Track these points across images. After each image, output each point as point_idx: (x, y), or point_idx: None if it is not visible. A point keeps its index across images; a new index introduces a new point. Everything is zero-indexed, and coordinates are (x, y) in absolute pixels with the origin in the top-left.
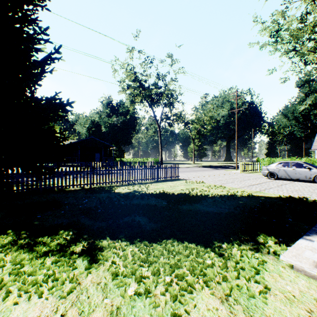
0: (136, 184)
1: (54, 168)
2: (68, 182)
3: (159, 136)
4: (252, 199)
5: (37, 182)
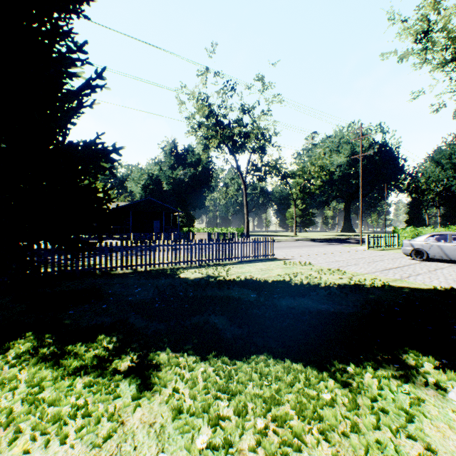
0: (211, 265)
1: (96, 242)
2: (115, 262)
3: (244, 196)
4: (389, 291)
5: (73, 261)
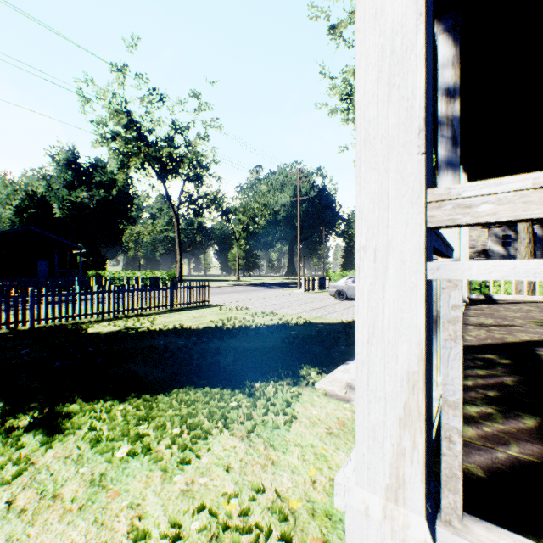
0: (132, 316)
1: None
2: None
3: (177, 233)
4: (308, 327)
5: None
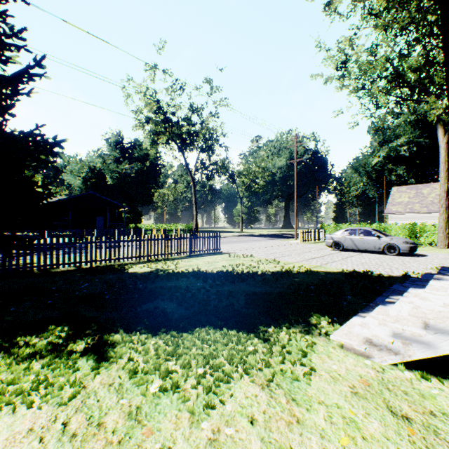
0: (161, 260)
1: (33, 239)
2: (54, 260)
3: (194, 193)
4: (310, 275)
5: (5, 260)
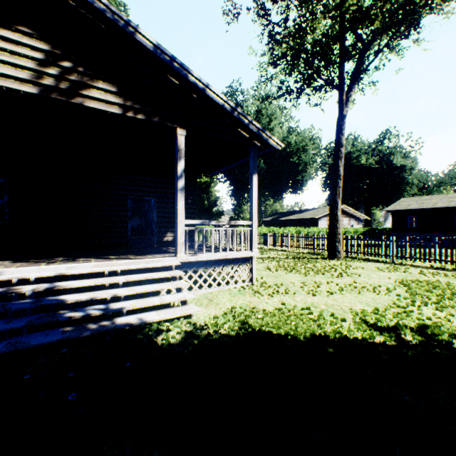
0: None
1: None
2: None
3: None
4: None
5: None
